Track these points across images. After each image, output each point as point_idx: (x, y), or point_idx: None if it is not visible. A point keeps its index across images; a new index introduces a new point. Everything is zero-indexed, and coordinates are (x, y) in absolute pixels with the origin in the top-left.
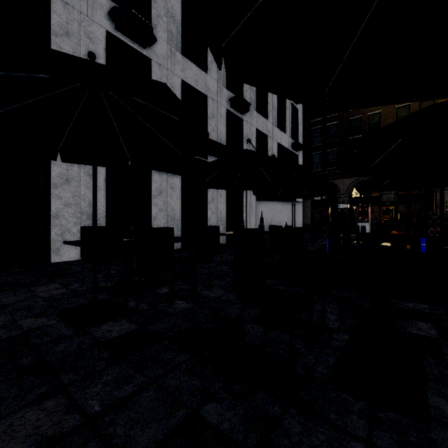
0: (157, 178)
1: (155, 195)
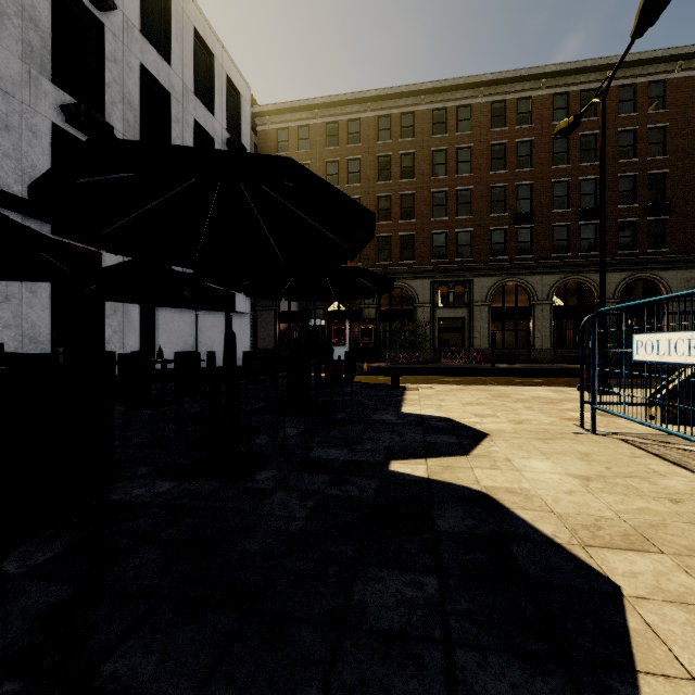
0: None
1: None
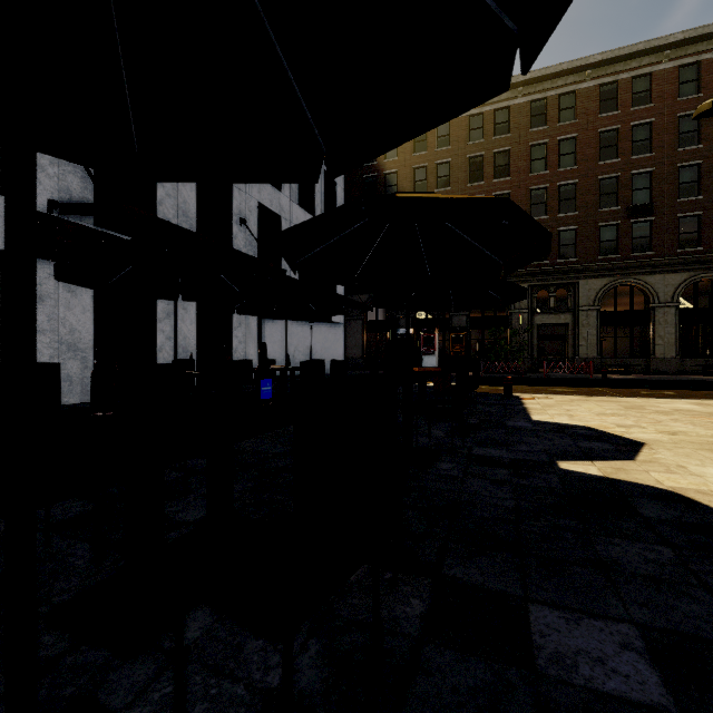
0: None
1: None
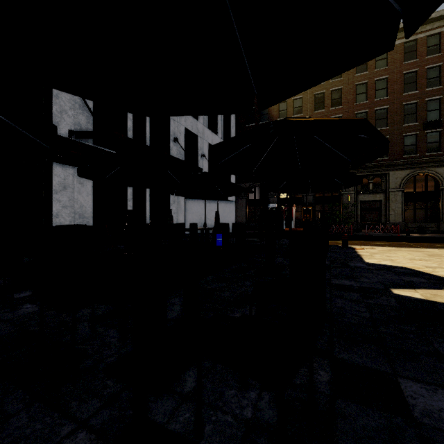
0: (60, 172)
1: (58, 190)
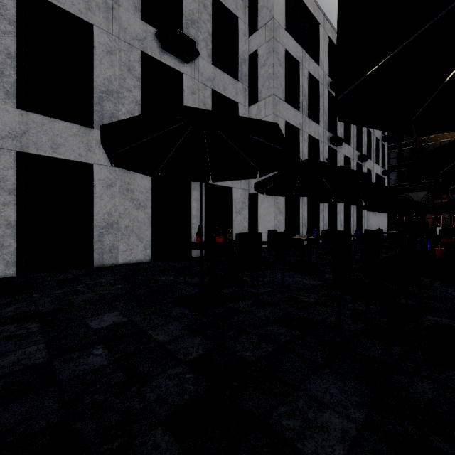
0: (338, 206)
1: (337, 214)
